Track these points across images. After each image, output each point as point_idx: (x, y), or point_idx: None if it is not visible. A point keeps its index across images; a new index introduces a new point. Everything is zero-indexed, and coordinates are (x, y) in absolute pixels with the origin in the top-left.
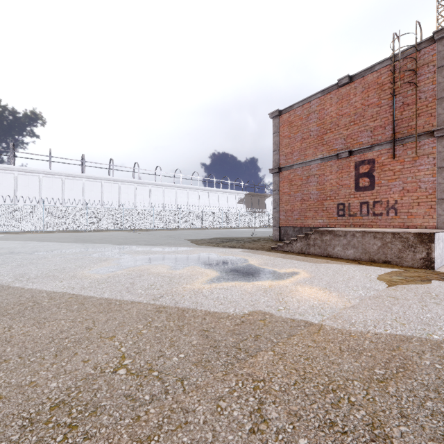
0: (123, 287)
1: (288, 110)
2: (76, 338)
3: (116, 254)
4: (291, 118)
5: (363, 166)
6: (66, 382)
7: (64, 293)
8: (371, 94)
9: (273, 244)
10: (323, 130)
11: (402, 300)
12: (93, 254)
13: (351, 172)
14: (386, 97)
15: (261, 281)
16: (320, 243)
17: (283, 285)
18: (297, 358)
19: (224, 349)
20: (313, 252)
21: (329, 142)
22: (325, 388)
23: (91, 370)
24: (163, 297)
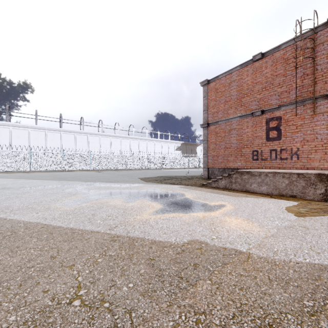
0: (86, 218)
1: (214, 80)
2: (41, 266)
3: (83, 189)
4: (217, 85)
5: (273, 122)
6: (25, 315)
7: (38, 223)
8: (278, 67)
9: (203, 181)
10: (241, 94)
11: (312, 230)
12: (65, 189)
13: (263, 126)
14: (290, 69)
15: (196, 212)
16: (240, 181)
17: (214, 216)
18: (233, 288)
19: (168, 279)
20: (234, 188)
21: (246, 104)
22: (262, 322)
23: (49, 301)
24: (117, 227)
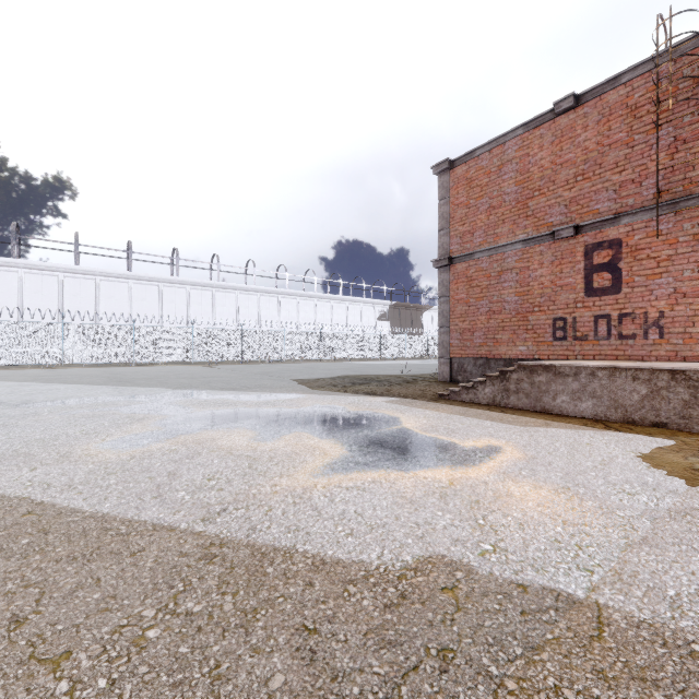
0: (151, 484)
1: (465, 160)
2: None
3: (166, 407)
4: (471, 172)
5: (601, 251)
6: None
7: (22, 501)
8: (615, 126)
9: (441, 388)
10: (527, 191)
11: None
12: (124, 407)
13: (578, 263)
14: (643, 129)
15: (430, 469)
16: (528, 389)
17: (477, 479)
18: None
19: None
20: (515, 403)
21: (537, 212)
22: None
23: None
24: (226, 512)
